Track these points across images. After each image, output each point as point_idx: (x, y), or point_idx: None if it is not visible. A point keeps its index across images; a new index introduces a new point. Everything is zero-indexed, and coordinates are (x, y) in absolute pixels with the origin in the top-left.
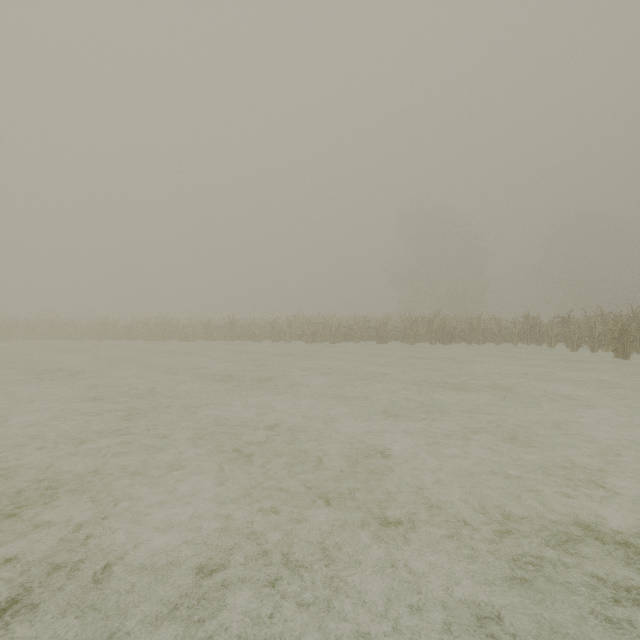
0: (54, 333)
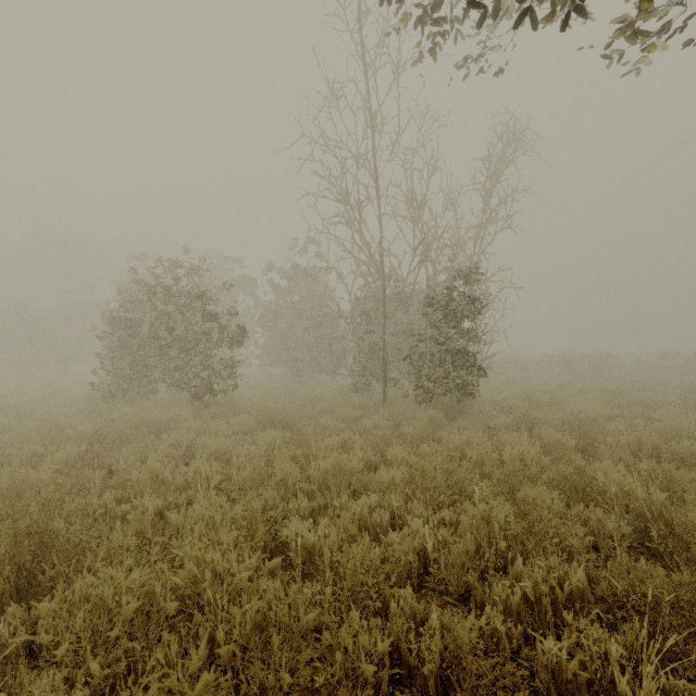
0: None
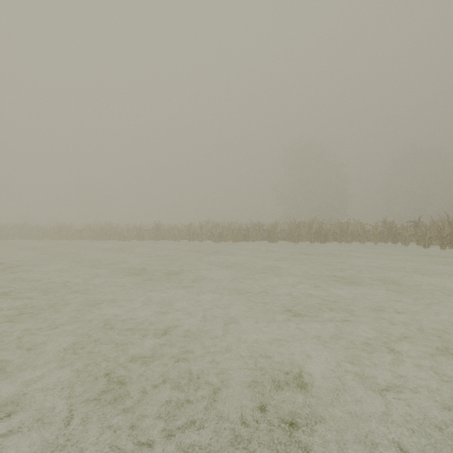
0: (23, 234)
